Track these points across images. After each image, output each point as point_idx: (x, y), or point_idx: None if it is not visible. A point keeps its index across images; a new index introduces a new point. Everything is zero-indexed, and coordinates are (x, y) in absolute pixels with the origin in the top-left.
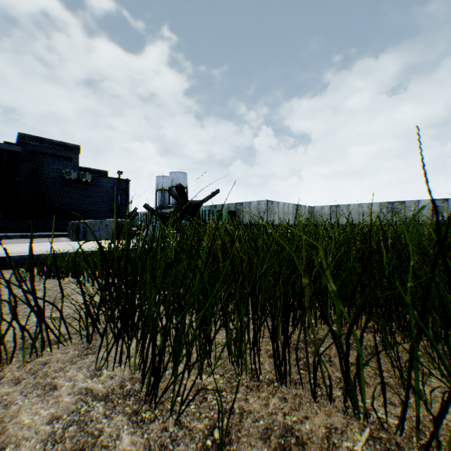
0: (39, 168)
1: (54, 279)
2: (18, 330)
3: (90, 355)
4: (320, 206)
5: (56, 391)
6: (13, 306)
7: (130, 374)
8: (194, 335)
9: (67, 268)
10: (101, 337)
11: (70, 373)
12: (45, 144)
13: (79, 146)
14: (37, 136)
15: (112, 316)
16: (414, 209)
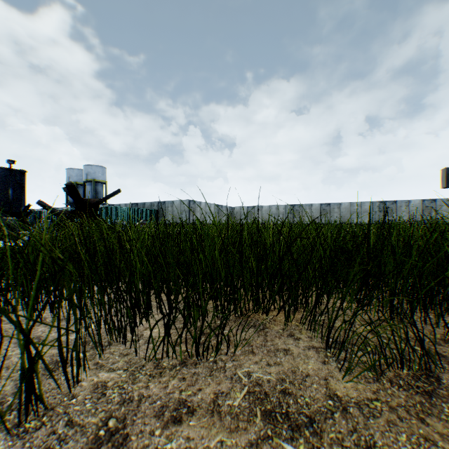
0: None
1: None
2: None
3: None
4: (239, 207)
5: None
6: None
7: None
8: None
9: None
10: None
11: None
12: None
13: None
14: None
15: None
16: (309, 211)
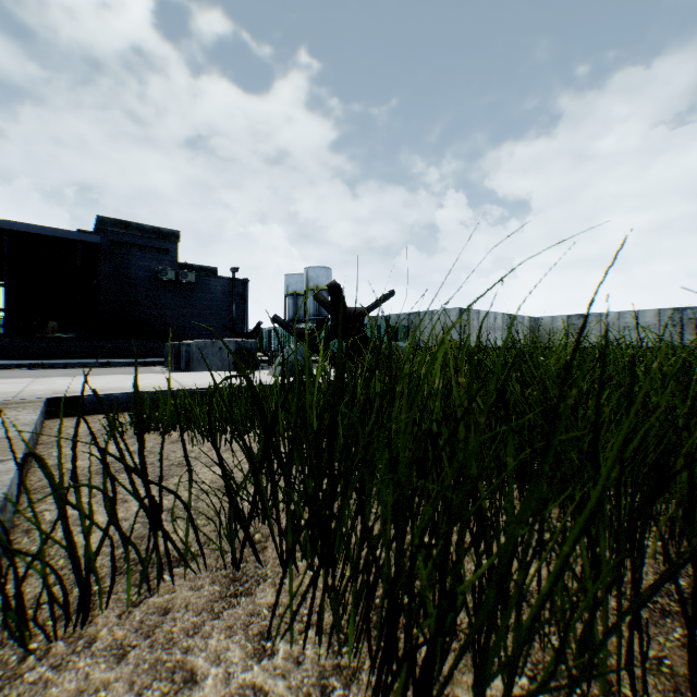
0: (123, 266)
1: (155, 433)
2: (111, 530)
3: (242, 597)
4: (550, 317)
5: (194, 688)
6: (108, 499)
7: (332, 655)
8: (532, 620)
9: (174, 416)
10: (258, 560)
11: (215, 641)
12: (132, 230)
13: (177, 233)
14: (121, 220)
15: (276, 520)
16: None
